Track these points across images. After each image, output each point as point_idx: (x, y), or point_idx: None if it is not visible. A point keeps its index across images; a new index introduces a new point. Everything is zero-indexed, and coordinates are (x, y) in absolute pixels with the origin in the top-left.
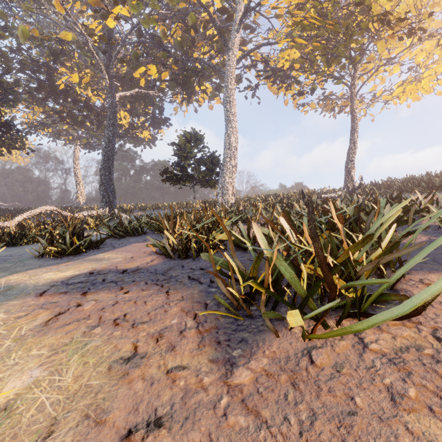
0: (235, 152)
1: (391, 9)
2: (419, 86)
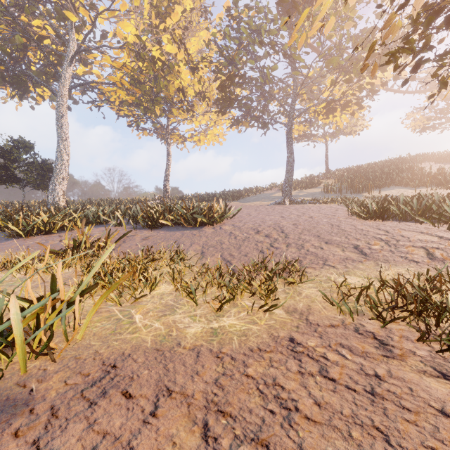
0: (66, 164)
1: (176, 94)
2: (207, 138)
